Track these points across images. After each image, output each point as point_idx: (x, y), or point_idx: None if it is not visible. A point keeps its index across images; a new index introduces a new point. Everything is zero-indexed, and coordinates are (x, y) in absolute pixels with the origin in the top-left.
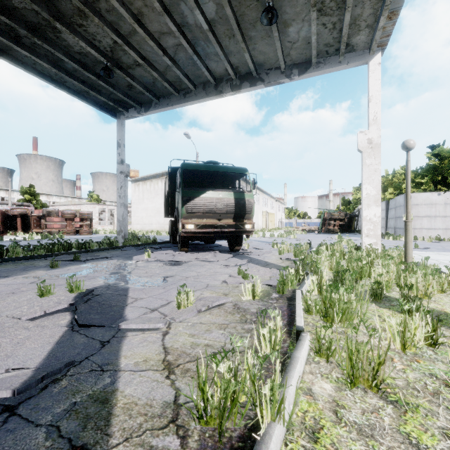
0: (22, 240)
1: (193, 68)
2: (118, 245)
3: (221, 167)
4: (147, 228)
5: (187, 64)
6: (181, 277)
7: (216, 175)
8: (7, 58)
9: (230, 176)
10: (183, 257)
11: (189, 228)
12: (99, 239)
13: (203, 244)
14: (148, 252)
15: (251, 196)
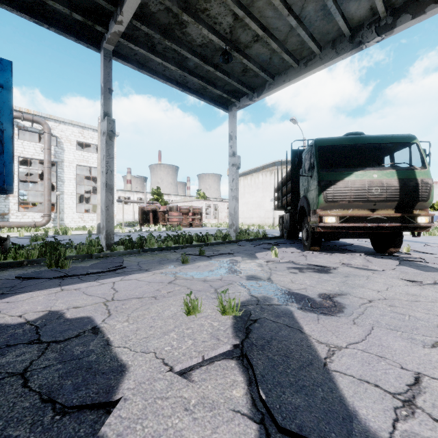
0: (154, 231)
1: (321, 23)
2: (231, 238)
3: (371, 138)
4: (248, 221)
5: (314, 19)
6: (359, 298)
7: (353, 153)
8: (145, 70)
9: (375, 152)
10: (320, 259)
11: (329, 222)
12: (209, 232)
13: (324, 241)
14: (275, 251)
15: (426, 174)
